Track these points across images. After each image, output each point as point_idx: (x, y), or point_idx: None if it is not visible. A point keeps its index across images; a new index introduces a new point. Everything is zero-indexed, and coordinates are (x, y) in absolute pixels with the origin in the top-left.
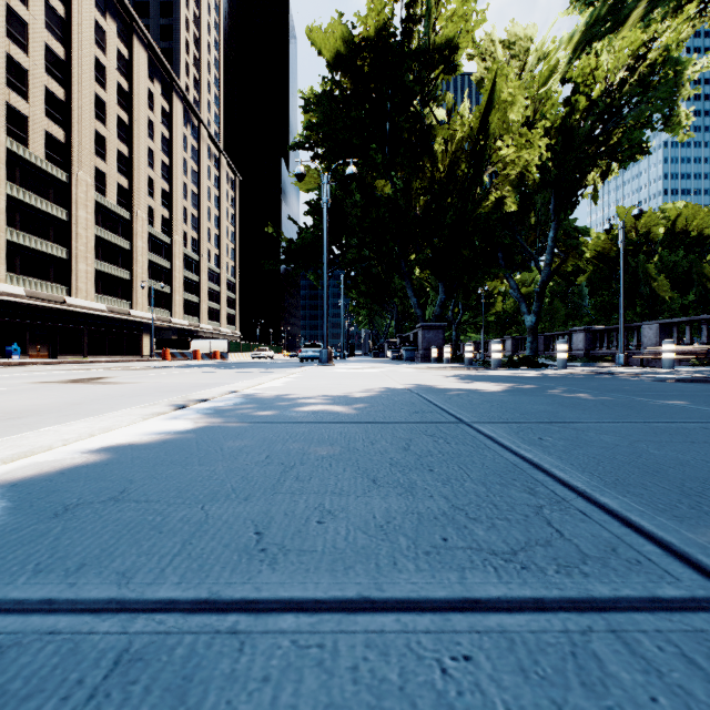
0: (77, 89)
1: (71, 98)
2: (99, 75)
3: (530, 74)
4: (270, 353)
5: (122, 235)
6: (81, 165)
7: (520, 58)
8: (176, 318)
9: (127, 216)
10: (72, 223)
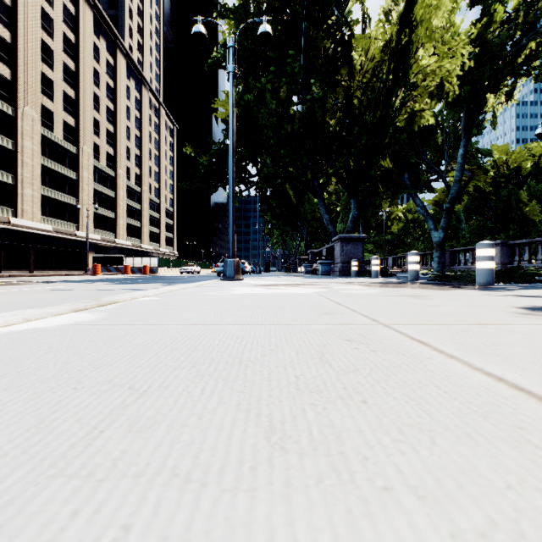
0: (22, 33)
1: (17, 40)
2: (46, 25)
3: None
4: (196, 268)
5: (69, 167)
6: (27, 102)
7: None
8: (120, 240)
9: (73, 150)
10: (18, 152)
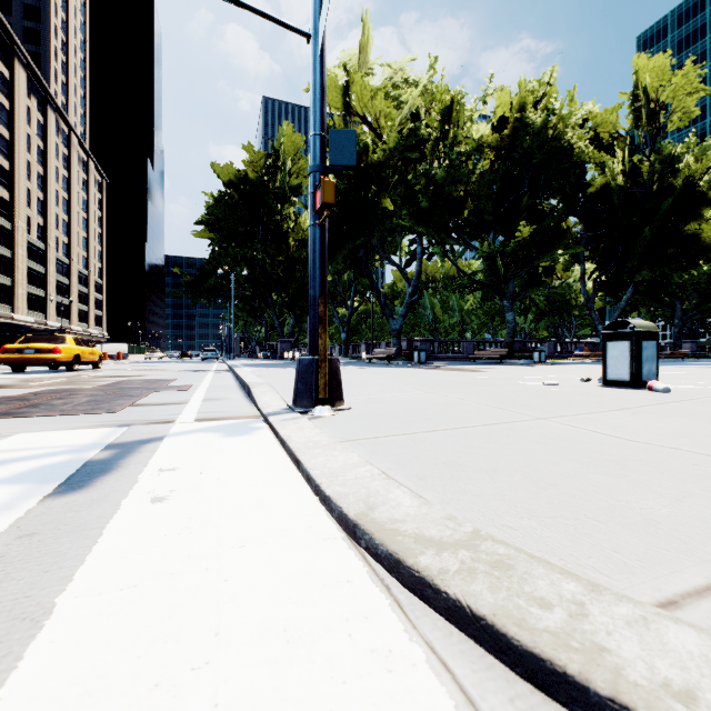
0: None
1: None
2: None
3: None
4: (161, 354)
5: (4, 244)
6: None
7: None
8: (51, 321)
9: (8, 227)
10: None
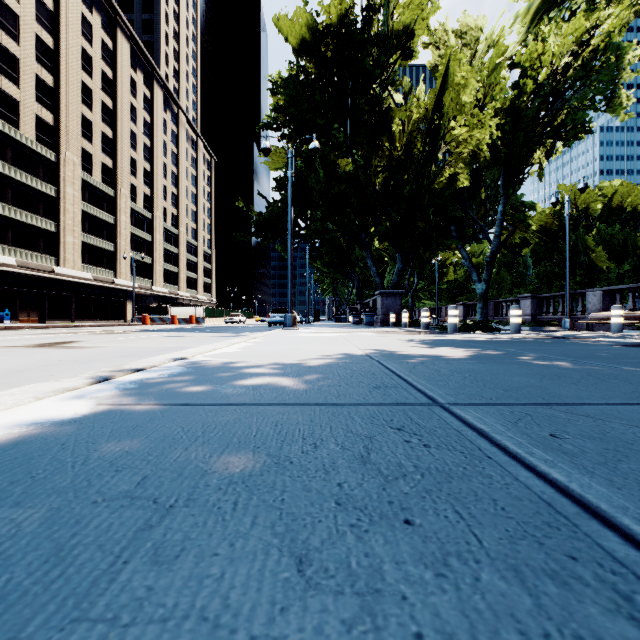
0: (64, 76)
1: (59, 84)
2: (85, 64)
3: (481, 60)
4: (241, 318)
5: (107, 211)
6: (69, 146)
7: (471, 46)
8: (157, 287)
9: (111, 193)
10: (60, 199)
